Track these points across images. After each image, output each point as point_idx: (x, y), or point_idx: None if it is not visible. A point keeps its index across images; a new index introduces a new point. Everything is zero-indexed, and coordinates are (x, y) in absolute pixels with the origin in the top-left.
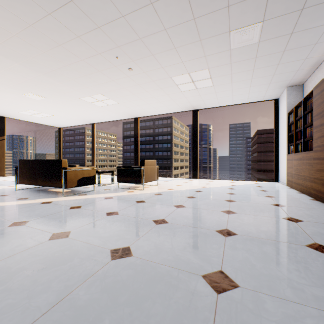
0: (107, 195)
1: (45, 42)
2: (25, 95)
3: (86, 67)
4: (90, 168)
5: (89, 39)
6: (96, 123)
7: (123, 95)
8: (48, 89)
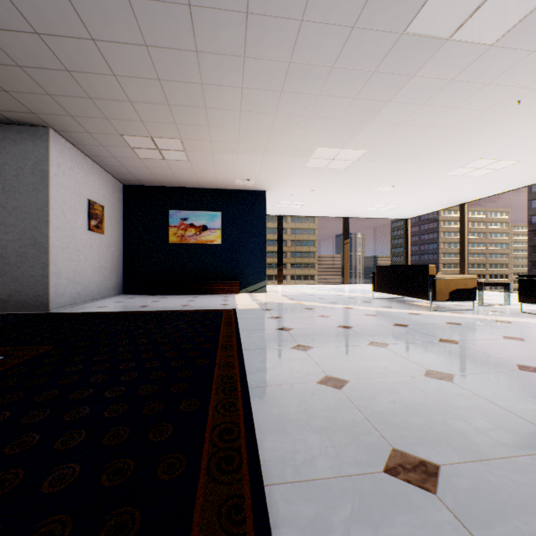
0: (498, 318)
1: (410, 132)
2: (375, 191)
3: (461, 134)
4: (467, 276)
5: (470, 102)
6: (467, 202)
7: (531, 147)
8: (402, 177)
